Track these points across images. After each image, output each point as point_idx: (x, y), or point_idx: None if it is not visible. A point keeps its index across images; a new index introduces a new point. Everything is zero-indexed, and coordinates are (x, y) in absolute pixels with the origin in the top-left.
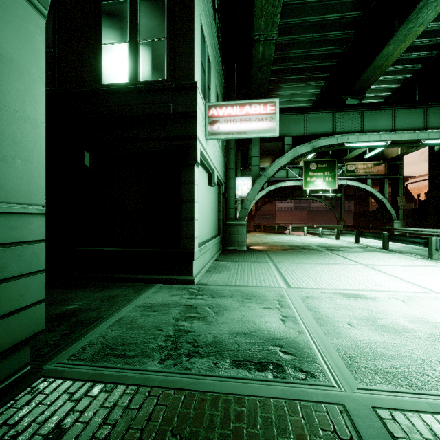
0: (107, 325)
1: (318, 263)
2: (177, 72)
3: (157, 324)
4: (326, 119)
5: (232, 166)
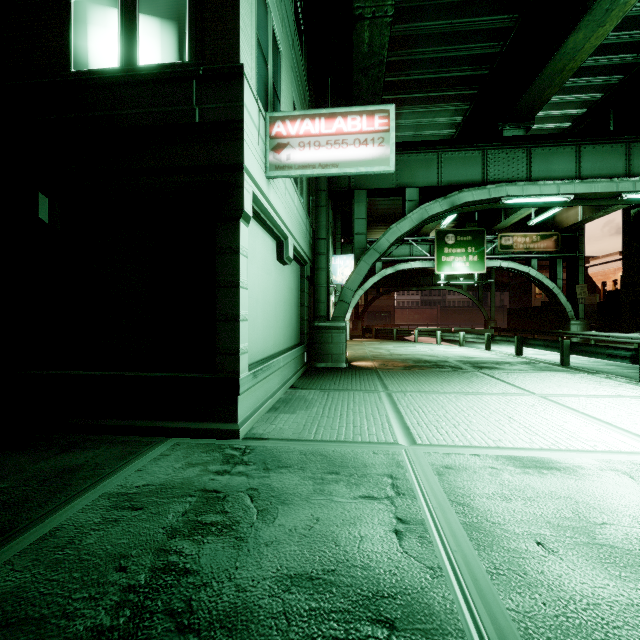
0: (10, 553)
1: (462, 392)
2: (207, 48)
3: (125, 547)
4: (473, 161)
5: (324, 233)
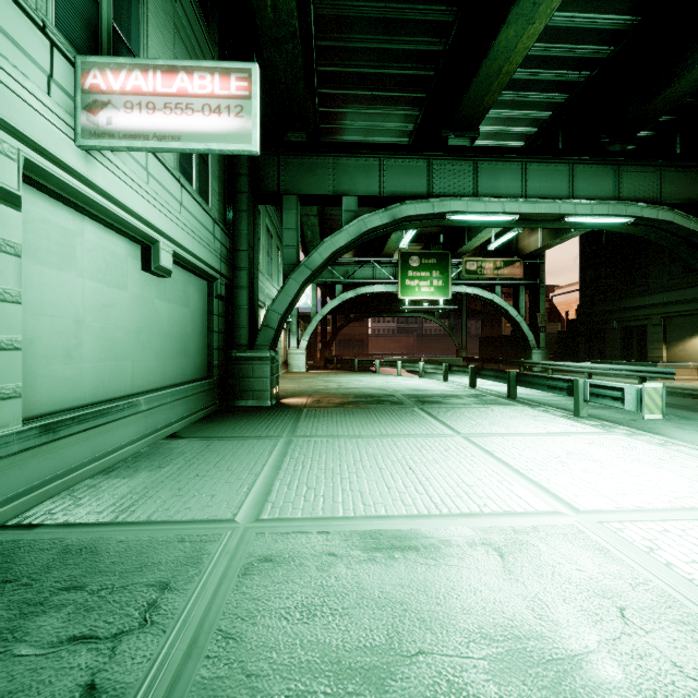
0: None
1: (379, 435)
2: None
3: None
4: (418, 171)
5: (245, 244)
